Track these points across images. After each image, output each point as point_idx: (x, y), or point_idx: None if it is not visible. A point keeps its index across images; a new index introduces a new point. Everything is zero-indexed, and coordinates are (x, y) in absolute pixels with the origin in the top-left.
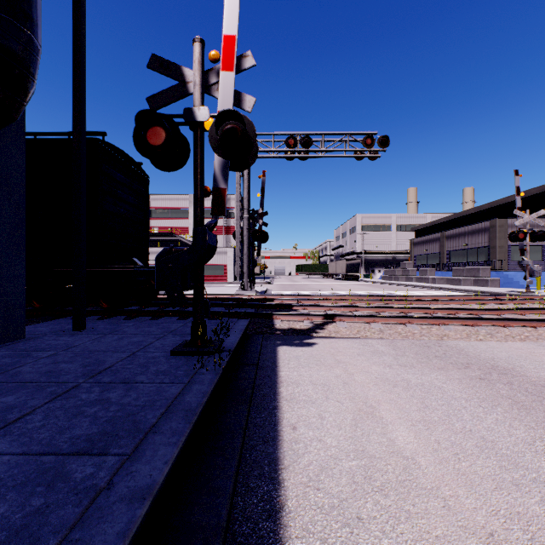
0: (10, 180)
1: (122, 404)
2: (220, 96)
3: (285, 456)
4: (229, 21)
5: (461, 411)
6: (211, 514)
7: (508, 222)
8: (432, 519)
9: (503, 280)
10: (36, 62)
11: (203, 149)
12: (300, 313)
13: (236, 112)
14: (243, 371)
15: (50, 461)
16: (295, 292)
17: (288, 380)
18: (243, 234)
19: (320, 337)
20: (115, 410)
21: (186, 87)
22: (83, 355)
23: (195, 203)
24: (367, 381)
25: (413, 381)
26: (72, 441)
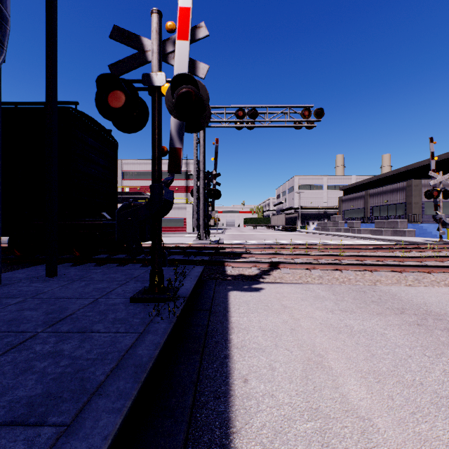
0: None
1: (73, 357)
2: (176, 63)
3: (237, 416)
4: None
5: (408, 361)
6: None
7: (422, 182)
8: None
9: (418, 231)
10: (4, 30)
11: (160, 112)
12: (248, 261)
13: (190, 76)
14: (197, 317)
15: None
16: (244, 241)
17: (238, 326)
18: (200, 192)
19: (266, 282)
20: (65, 364)
21: (144, 55)
22: (48, 302)
23: (153, 162)
24: (312, 327)
25: (356, 327)
26: (11, 406)
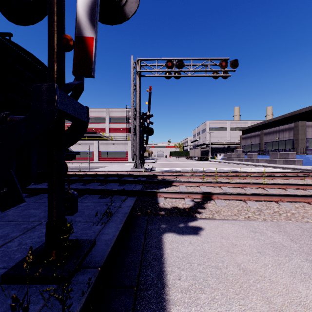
0: None
1: None
2: None
3: None
4: None
5: None
6: None
7: (306, 124)
8: None
9: (305, 161)
10: None
11: None
12: (181, 191)
13: None
14: None
15: None
16: (171, 168)
17: None
18: (136, 129)
19: (203, 218)
20: None
21: None
22: None
23: (48, 57)
24: None
25: None
26: None
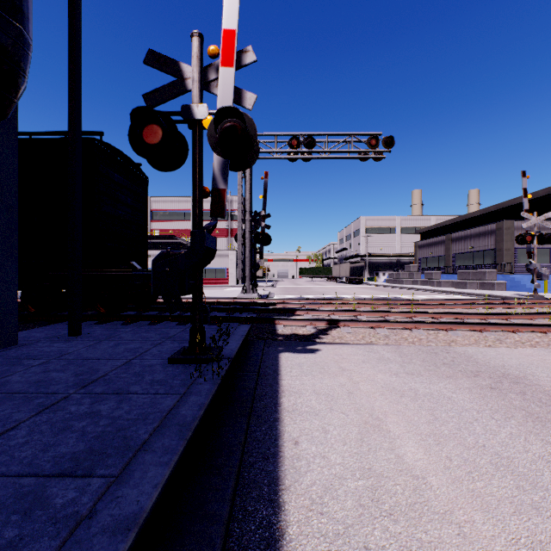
0: (2, 180)
1: (113, 417)
2: (219, 93)
3: (286, 475)
4: (229, 15)
5: (473, 424)
6: (204, 545)
7: (515, 225)
8: (446, 549)
9: (510, 283)
10: (27, 57)
11: (201, 148)
12: (303, 318)
13: (236, 109)
14: (244, 380)
15: (30, 483)
16: (299, 296)
17: (290, 389)
18: (245, 237)
19: (324, 343)
20: (105, 424)
21: (184, 83)
22: (76, 363)
23: (193, 205)
24: (373, 390)
25: (421, 391)
26: (56, 460)
